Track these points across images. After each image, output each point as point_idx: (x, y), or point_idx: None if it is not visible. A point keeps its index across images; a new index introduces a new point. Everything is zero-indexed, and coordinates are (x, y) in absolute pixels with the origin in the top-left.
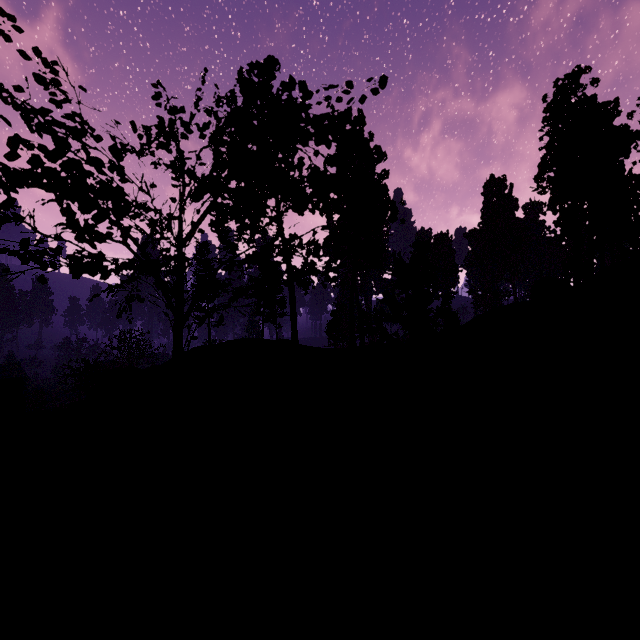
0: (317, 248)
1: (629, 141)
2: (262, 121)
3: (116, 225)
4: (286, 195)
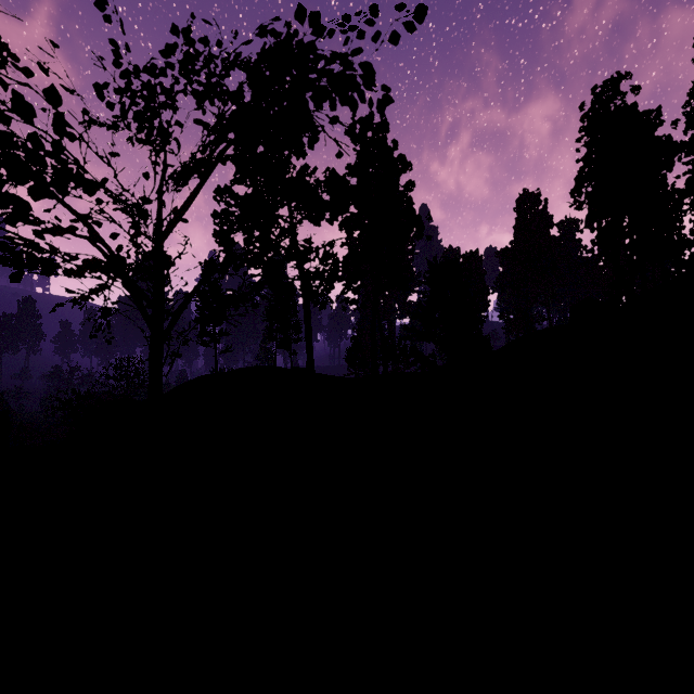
0: (335, 263)
1: (672, 153)
2: (259, 58)
3: (59, 200)
4: (300, 202)
